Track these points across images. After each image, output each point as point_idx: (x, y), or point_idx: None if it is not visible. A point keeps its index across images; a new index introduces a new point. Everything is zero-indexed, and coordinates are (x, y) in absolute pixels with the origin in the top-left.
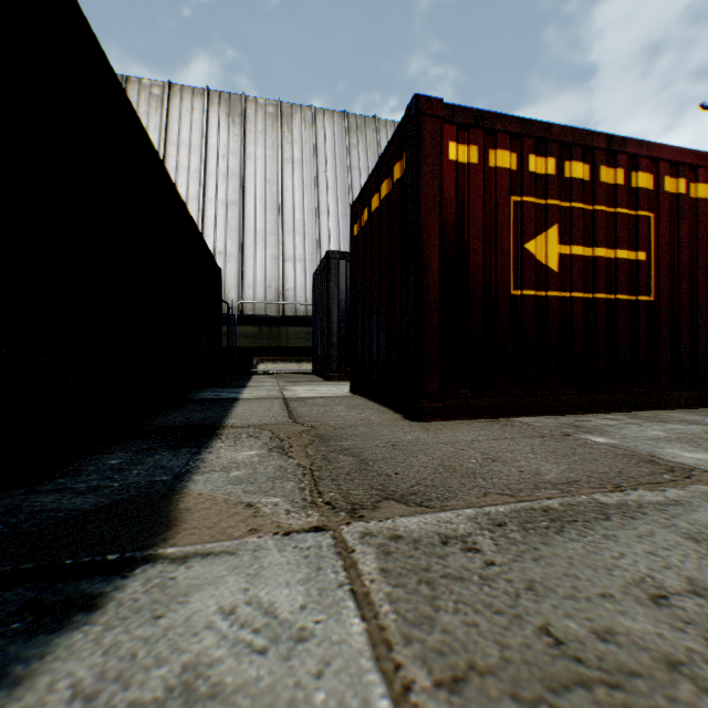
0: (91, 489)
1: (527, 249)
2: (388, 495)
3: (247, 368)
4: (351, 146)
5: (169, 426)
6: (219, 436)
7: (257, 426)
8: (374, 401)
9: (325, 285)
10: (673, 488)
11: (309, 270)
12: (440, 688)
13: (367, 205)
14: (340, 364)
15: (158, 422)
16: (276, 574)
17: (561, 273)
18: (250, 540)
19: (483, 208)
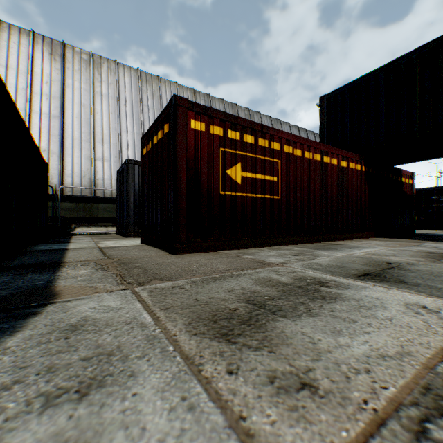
0: None
1: (227, 173)
2: (155, 279)
3: (67, 231)
4: (142, 91)
5: (27, 264)
6: (64, 266)
7: (86, 261)
8: (155, 247)
9: (125, 180)
10: (260, 269)
11: (113, 167)
12: (162, 310)
13: (151, 140)
14: (135, 227)
15: (17, 262)
16: (109, 300)
17: (242, 185)
18: (96, 294)
19: (207, 152)
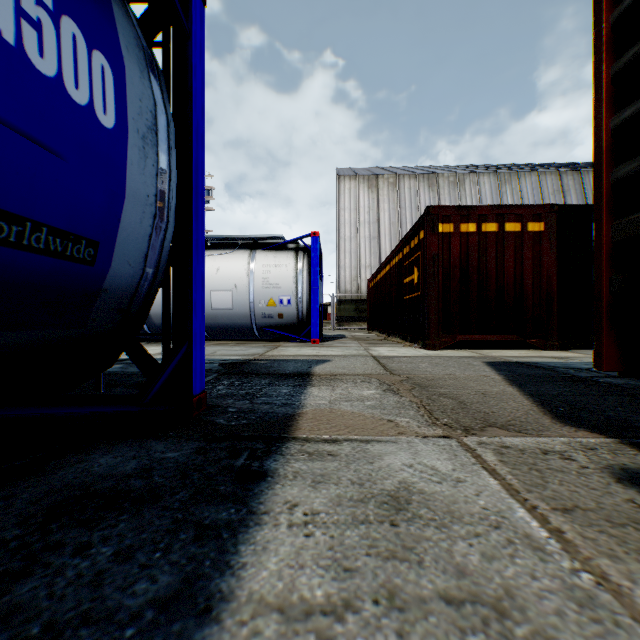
0: None
1: None
2: None
3: None
4: (502, 193)
5: None
6: None
7: None
8: None
9: None
10: None
11: None
12: None
13: None
14: None
15: None
16: None
17: None
18: None
19: None
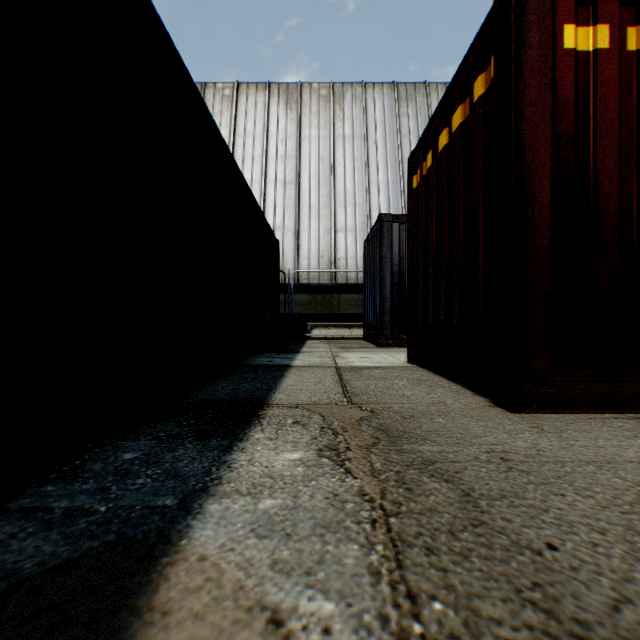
0: (66, 515)
1: None
2: (573, 636)
3: (302, 333)
4: (400, 115)
5: (213, 400)
6: (260, 419)
7: (305, 406)
8: (440, 374)
9: (377, 250)
10: None
11: (359, 239)
12: None
13: (431, 147)
14: (393, 330)
15: (204, 393)
16: None
17: None
18: None
19: (617, 112)
